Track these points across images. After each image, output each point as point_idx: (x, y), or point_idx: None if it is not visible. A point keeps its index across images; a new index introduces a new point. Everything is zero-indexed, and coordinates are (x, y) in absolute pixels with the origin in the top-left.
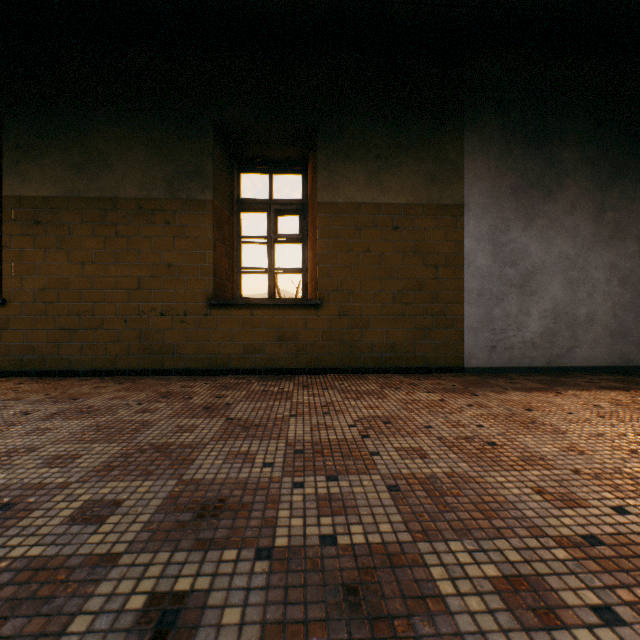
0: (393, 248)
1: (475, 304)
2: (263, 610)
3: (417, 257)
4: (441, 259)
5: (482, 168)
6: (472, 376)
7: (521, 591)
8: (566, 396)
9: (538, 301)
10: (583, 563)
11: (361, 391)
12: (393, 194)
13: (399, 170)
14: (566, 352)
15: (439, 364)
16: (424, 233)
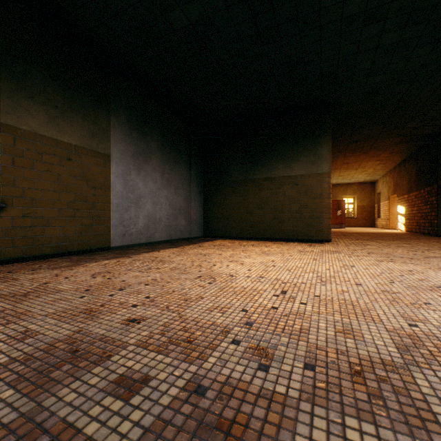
0: (68, 172)
1: (116, 211)
2: (154, 309)
3: (84, 181)
4: (98, 184)
5: (119, 138)
6: (117, 251)
7: (197, 286)
8: (162, 252)
9: (143, 211)
10: (202, 280)
11: (65, 266)
12: (68, 136)
13: (72, 122)
14: (153, 235)
15: (97, 246)
16: (88, 166)
